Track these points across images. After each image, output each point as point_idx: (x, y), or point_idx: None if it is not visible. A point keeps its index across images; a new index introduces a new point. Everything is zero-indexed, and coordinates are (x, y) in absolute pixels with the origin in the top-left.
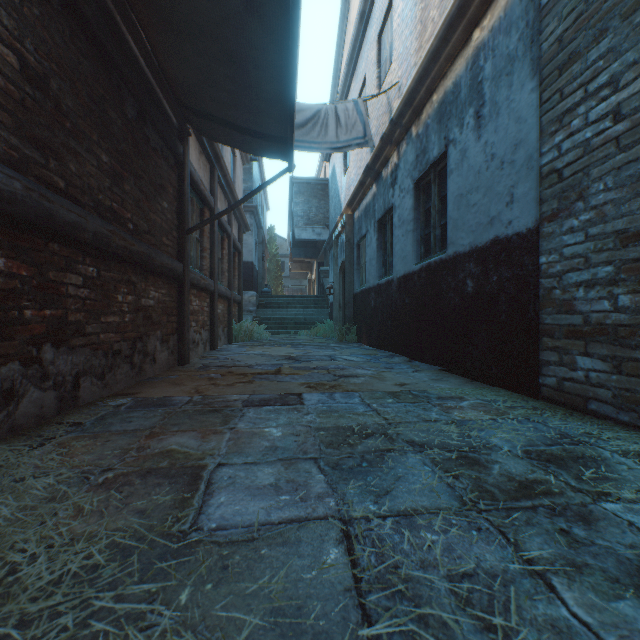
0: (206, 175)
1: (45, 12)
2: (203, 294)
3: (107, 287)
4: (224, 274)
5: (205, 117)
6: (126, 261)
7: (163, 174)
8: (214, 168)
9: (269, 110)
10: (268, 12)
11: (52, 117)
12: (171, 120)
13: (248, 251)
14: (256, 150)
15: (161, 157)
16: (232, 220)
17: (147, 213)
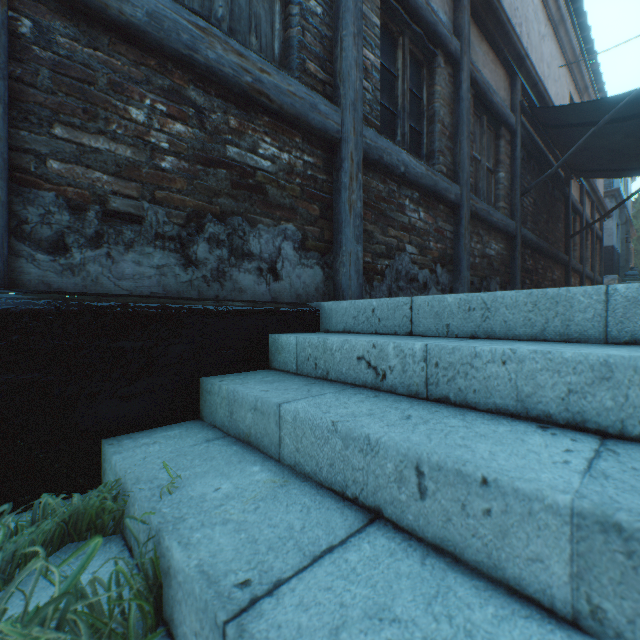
0: (576, 193)
1: (535, 179)
2: (574, 275)
3: (544, 270)
4: (586, 260)
5: (586, 171)
6: (549, 258)
7: (558, 210)
8: (582, 185)
9: (637, 159)
10: (637, 135)
11: (536, 212)
12: (561, 177)
13: (606, 236)
14: (625, 175)
15: (557, 201)
16: (594, 215)
17: (553, 233)
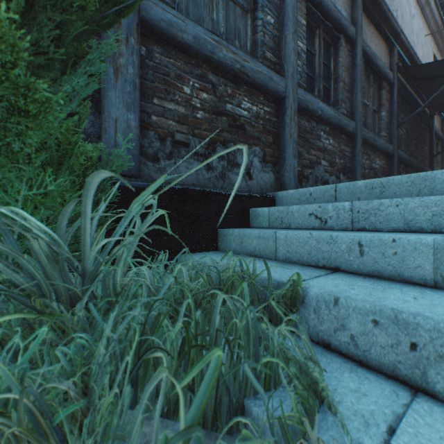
0: (438, 125)
1: (407, 116)
2: None
3: None
4: None
5: None
6: (417, 171)
7: (424, 137)
8: (443, 119)
9: None
10: None
11: (407, 139)
12: (426, 114)
13: None
14: None
15: (424, 131)
16: None
17: (421, 154)
